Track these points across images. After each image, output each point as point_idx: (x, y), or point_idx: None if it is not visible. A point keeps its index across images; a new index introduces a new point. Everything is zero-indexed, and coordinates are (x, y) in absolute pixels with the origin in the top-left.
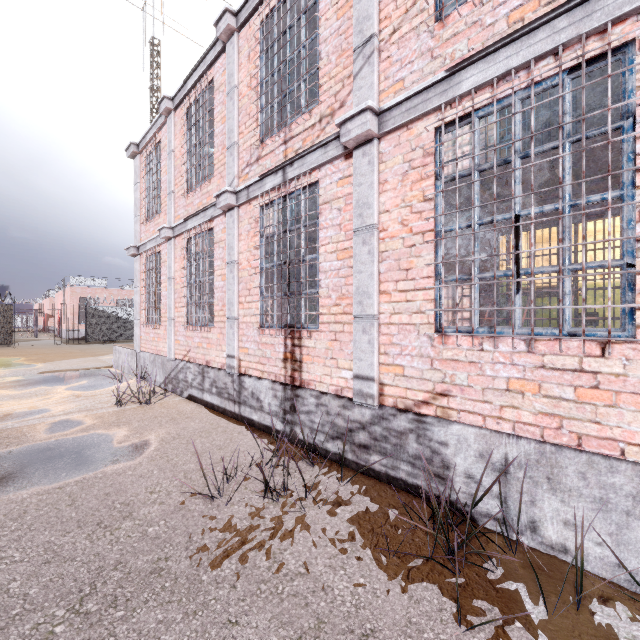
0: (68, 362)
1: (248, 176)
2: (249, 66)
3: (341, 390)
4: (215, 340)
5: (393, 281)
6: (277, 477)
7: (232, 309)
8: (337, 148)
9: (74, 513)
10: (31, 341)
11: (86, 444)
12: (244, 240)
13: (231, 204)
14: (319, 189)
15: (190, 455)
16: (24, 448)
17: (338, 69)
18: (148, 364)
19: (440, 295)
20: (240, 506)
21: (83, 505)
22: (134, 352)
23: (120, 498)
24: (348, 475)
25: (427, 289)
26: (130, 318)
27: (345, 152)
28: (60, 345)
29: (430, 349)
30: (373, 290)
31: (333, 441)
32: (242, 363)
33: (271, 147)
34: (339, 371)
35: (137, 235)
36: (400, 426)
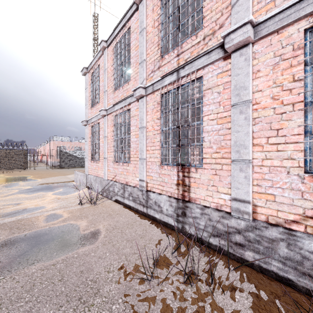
0: (52, 178)
1: (152, 78)
2: (153, 15)
3: (220, 206)
4: (131, 170)
5: (265, 137)
6: (183, 262)
7: (142, 154)
8: (218, 53)
9: (63, 288)
10: (35, 167)
11: (65, 231)
12: (150, 114)
13: (142, 94)
14: (203, 81)
15: (125, 241)
16: (33, 232)
17: (218, 4)
18: (92, 181)
19: (309, 147)
20: (168, 288)
21: (68, 280)
22: (85, 174)
23: (90, 275)
24: (229, 263)
25: (297, 143)
26: (80, 156)
27: (224, 55)
28: (48, 169)
29: (300, 185)
30: (249, 143)
31: (214, 237)
32: (148, 184)
33: (168, 59)
34: (219, 194)
35: (86, 114)
36: (271, 235)
